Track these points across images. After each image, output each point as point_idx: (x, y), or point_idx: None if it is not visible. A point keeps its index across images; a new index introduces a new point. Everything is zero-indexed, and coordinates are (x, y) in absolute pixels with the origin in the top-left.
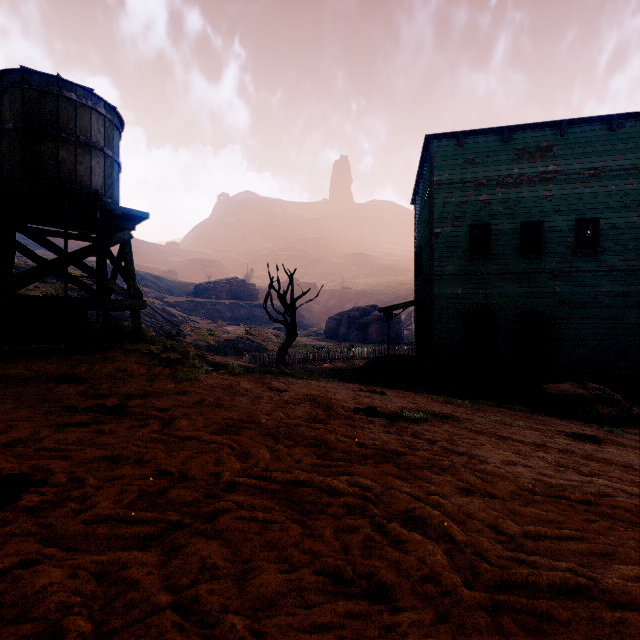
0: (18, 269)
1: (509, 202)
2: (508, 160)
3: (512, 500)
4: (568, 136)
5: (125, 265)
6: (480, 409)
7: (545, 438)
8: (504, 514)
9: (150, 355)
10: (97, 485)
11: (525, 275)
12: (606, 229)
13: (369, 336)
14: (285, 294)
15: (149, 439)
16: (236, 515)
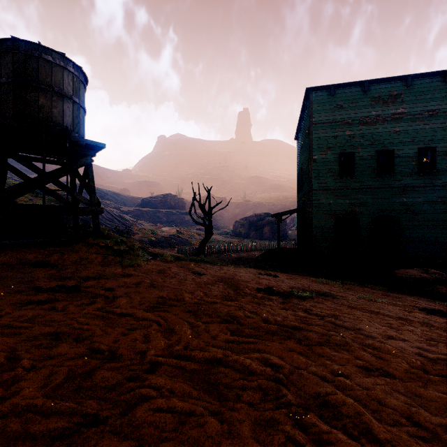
0: None
1: (368, 136)
2: (367, 105)
3: (410, 380)
4: (412, 87)
5: (88, 182)
6: (350, 288)
7: (405, 312)
8: (410, 398)
9: (106, 247)
10: (30, 366)
11: (380, 189)
12: (441, 155)
13: (264, 234)
14: (204, 204)
15: (92, 316)
16: (153, 406)
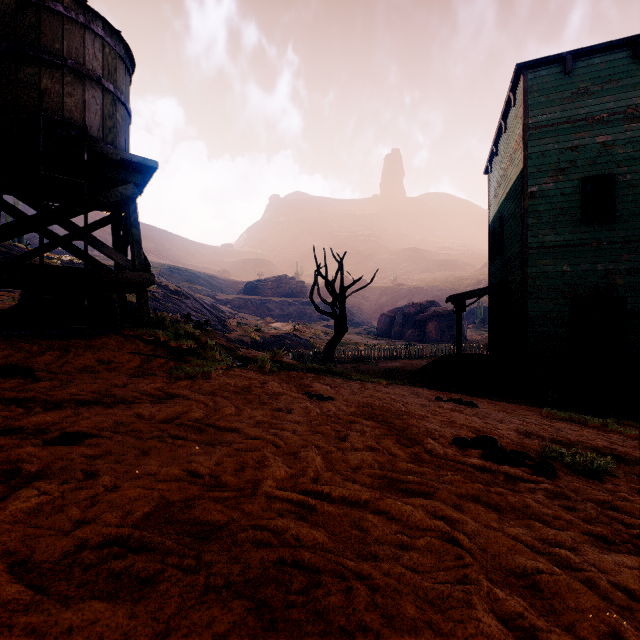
0: (75, 264)
1: None
2: None
3: None
4: None
5: (128, 229)
6: None
7: None
8: None
9: (154, 343)
10: None
11: None
12: None
13: (426, 334)
14: (333, 281)
15: None
16: None
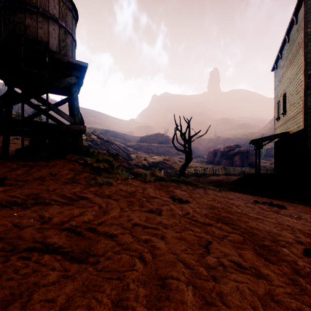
0: None
1: None
2: None
3: None
4: None
5: (72, 101)
6: None
7: None
8: None
9: (84, 164)
10: None
11: None
12: None
13: (234, 162)
14: (185, 133)
15: None
16: None
